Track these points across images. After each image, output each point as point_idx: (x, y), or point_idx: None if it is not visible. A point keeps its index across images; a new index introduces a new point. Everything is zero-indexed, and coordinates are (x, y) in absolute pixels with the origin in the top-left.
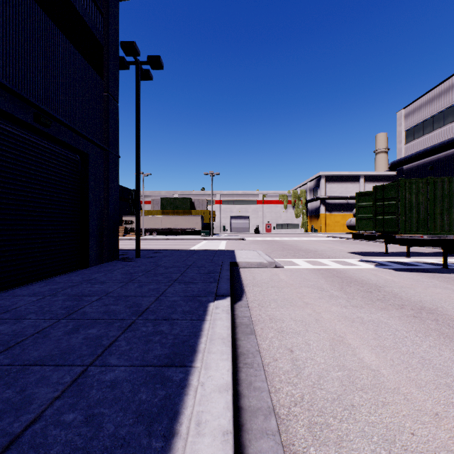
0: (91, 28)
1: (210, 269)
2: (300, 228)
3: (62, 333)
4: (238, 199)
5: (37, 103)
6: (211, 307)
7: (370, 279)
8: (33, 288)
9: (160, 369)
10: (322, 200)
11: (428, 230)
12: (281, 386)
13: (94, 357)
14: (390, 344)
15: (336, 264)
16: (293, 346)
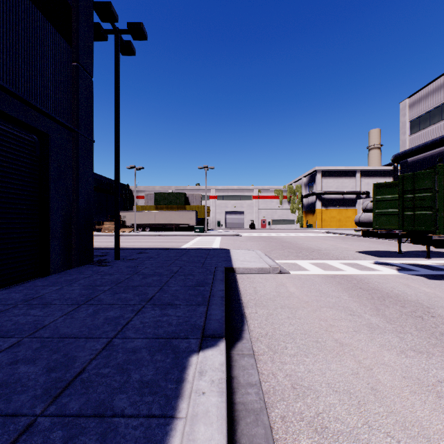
0: None
1: (199, 278)
2: (296, 224)
3: None
4: (233, 194)
5: None
6: (192, 369)
7: (406, 293)
8: None
9: None
10: (318, 195)
11: None
12: None
13: None
14: None
15: (351, 269)
16: None
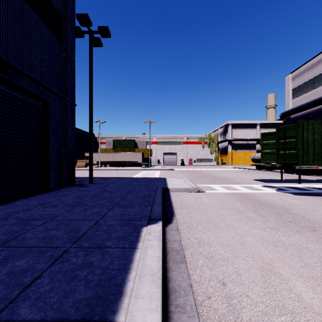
0: (51, 0)
1: (146, 193)
2: (213, 162)
3: None
4: (169, 141)
5: None
6: (144, 232)
7: (277, 202)
8: None
9: None
10: (229, 141)
11: None
12: None
13: (5, 303)
14: (321, 274)
15: (246, 189)
16: (224, 277)
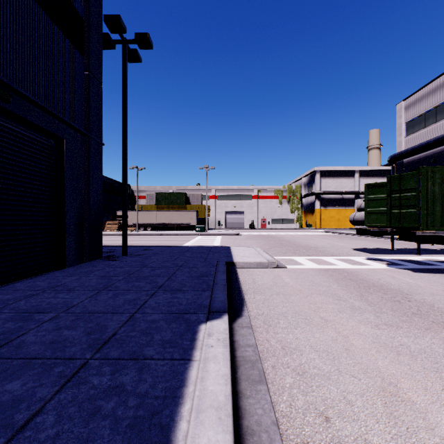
0: None
1: (203, 270)
2: (295, 223)
3: None
4: (233, 194)
5: None
6: (202, 333)
7: (390, 283)
8: None
9: None
10: (317, 195)
11: None
12: None
13: None
14: None
15: (343, 264)
16: (327, 407)
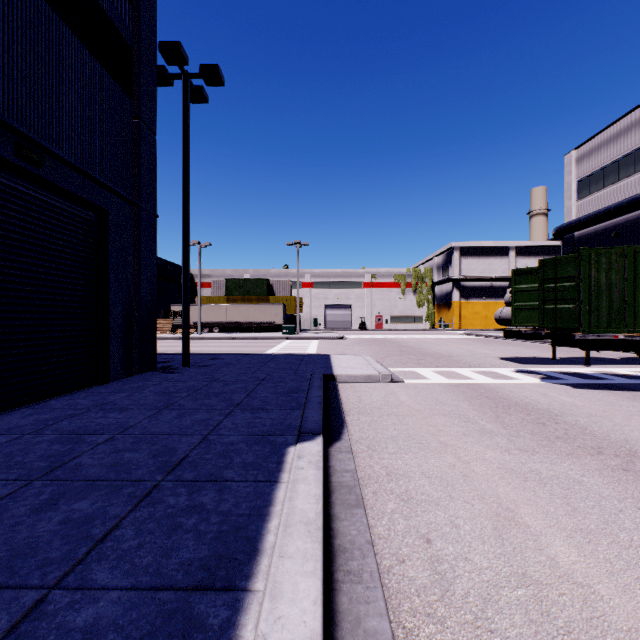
0: (113, 19)
1: (292, 385)
2: (424, 322)
3: (26, 510)
4: (336, 281)
5: (19, 128)
6: (291, 455)
7: (538, 402)
8: (10, 419)
9: (186, 596)
10: (455, 282)
11: (626, 326)
12: (416, 625)
13: (68, 565)
14: (597, 526)
15: (482, 377)
16: (430, 530)
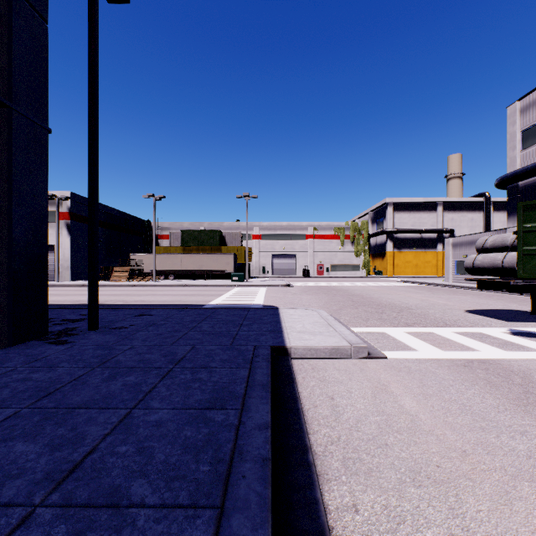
0: None
1: (220, 379)
2: (361, 270)
3: None
4: (282, 233)
5: None
6: None
7: None
8: None
9: None
10: (389, 234)
11: None
12: None
13: None
14: None
15: (484, 346)
16: None
